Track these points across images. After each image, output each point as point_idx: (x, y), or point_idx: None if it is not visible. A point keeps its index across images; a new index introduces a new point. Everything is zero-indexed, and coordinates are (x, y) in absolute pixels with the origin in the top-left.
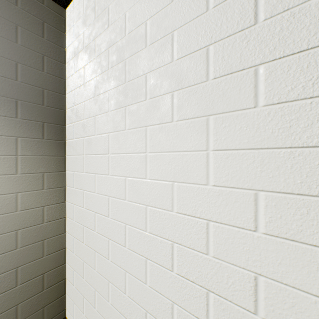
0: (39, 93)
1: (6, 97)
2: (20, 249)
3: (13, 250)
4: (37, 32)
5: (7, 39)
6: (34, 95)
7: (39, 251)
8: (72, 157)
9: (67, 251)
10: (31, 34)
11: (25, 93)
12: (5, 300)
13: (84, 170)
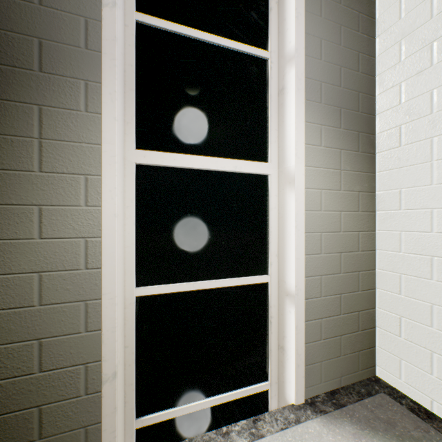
0: (355, 98)
1: (333, 107)
2: (342, 275)
3: (337, 274)
4: (353, 27)
5: (334, 44)
6: (351, 102)
7: (354, 283)
8: (393, 171)
9: (379, 293)
10: (349, 31)
11: (345, 100)
12: (333, 325)
13: (435, 181)
